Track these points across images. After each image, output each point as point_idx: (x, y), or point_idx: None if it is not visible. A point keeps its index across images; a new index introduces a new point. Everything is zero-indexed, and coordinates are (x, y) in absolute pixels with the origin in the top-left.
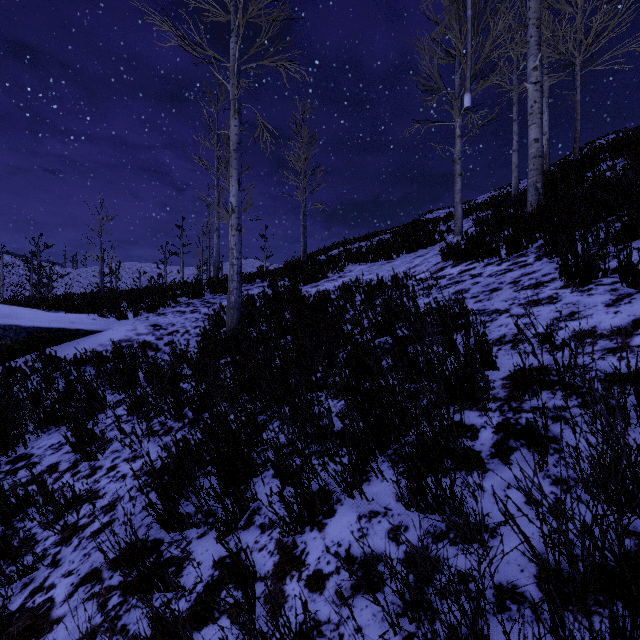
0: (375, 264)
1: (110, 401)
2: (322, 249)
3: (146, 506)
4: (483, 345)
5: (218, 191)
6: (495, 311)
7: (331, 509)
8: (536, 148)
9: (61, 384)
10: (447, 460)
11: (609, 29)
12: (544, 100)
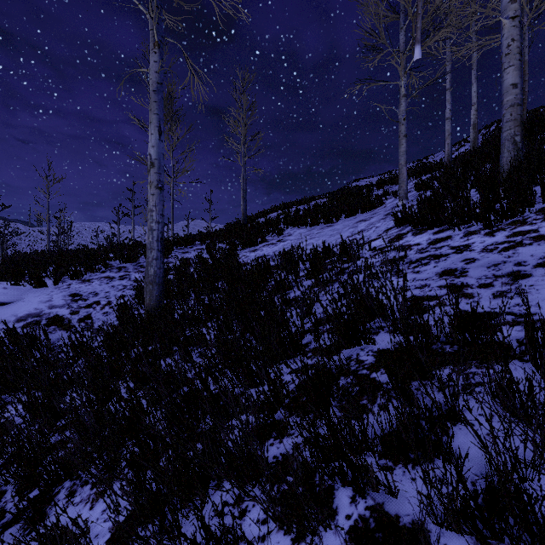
0: (315, 228)
1: None
2: (261, 212)
3: None
4: None
5: None
6: None
7: None
8: (514, 95)
9: None
10: None
11: None
12: (473, 72)
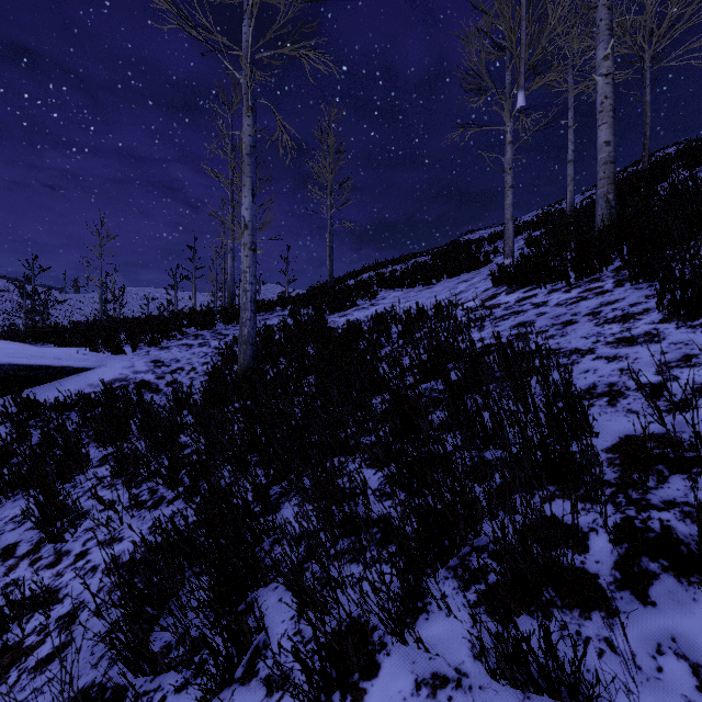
0: (412, 290)
1: (89, 461)
2: (351, 273)
3: (103, 640)
4: (574, 402)
5: (232, 206)
6: (574, 351)
7: (372, 661)
8: (607, 152)
9: (38, 434)
10: (547, 587)
11: (685, 18)
12: None
